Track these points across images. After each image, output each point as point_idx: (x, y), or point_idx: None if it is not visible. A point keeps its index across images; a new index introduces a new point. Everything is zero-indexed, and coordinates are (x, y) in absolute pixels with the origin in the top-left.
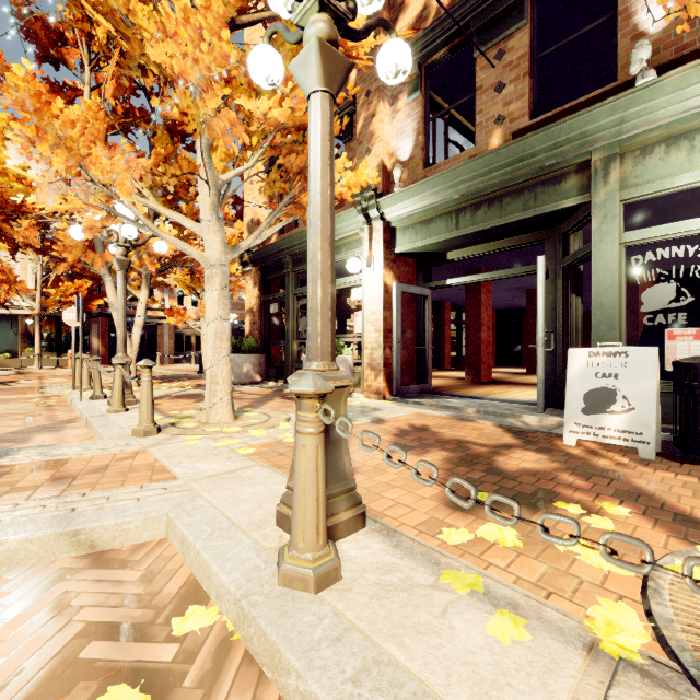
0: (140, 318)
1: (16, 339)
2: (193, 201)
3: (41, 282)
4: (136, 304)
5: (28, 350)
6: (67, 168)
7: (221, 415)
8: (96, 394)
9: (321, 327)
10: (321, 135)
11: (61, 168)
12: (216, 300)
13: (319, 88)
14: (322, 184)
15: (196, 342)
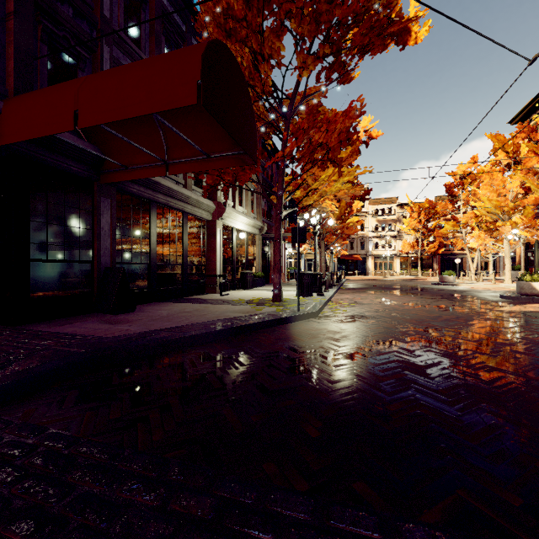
0: (476, 260)
1: (408, 265)
2: (495, 224)
3: (420, 245)
4: (452, 248)
5: (412, 269)
6: (481, 243)
7: (508, 282)
8: (470, 280)
9: (522, 267)
10: (522, 250)
11: (480, 243)
12: (507, 260)
13: (522, 246)
14: (522, 254)
15: (484, 265)
